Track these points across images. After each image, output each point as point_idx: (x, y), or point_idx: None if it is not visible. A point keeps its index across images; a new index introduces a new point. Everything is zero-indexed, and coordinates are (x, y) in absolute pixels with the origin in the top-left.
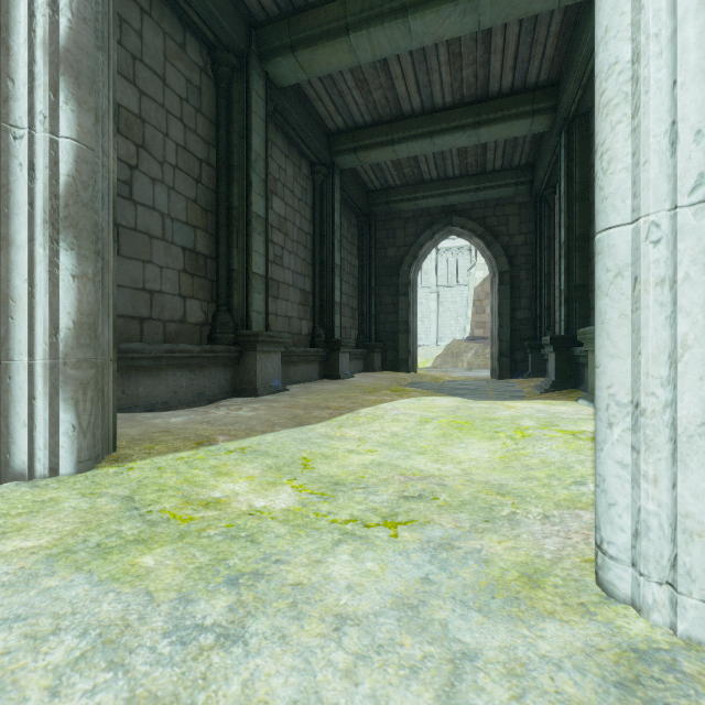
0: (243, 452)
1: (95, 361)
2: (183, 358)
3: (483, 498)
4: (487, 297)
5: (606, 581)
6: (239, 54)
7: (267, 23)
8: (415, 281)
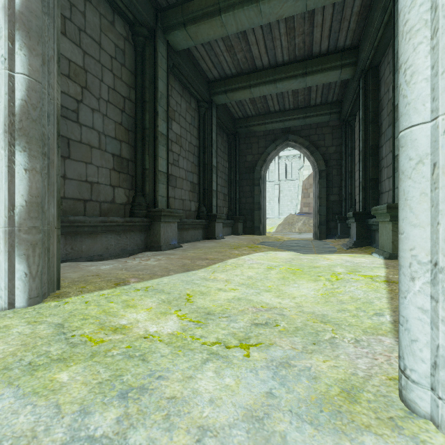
0: (147, 290)
1: (42, 229)
2: (112, 226)
3: (310, 325)
4: (311, 187)
5: (409, 399)
6: (150, 28)
7: (167, 8)
8: (265, 176)
